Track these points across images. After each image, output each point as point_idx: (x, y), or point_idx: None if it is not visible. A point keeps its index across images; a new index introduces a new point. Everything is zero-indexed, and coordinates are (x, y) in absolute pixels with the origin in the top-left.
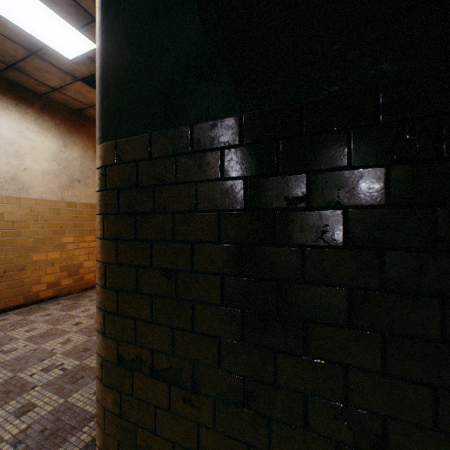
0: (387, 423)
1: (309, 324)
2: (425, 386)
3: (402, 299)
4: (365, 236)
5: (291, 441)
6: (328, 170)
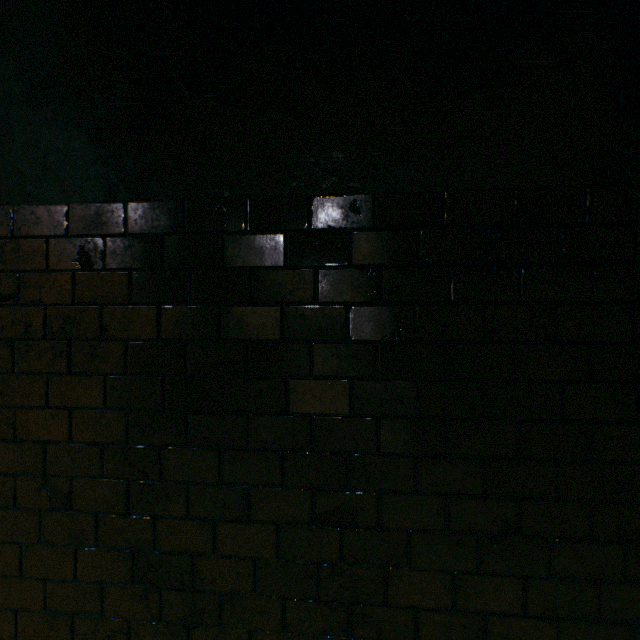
0: (75, 482)
1: (20, 410)
2: (97, 446)
3: (84, 379)
4: (60, 330)
5: (5, 523)
6: (34, 271)
